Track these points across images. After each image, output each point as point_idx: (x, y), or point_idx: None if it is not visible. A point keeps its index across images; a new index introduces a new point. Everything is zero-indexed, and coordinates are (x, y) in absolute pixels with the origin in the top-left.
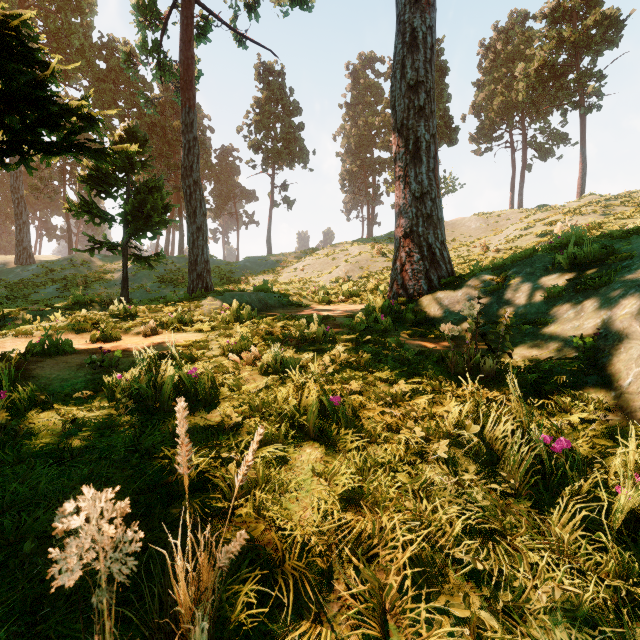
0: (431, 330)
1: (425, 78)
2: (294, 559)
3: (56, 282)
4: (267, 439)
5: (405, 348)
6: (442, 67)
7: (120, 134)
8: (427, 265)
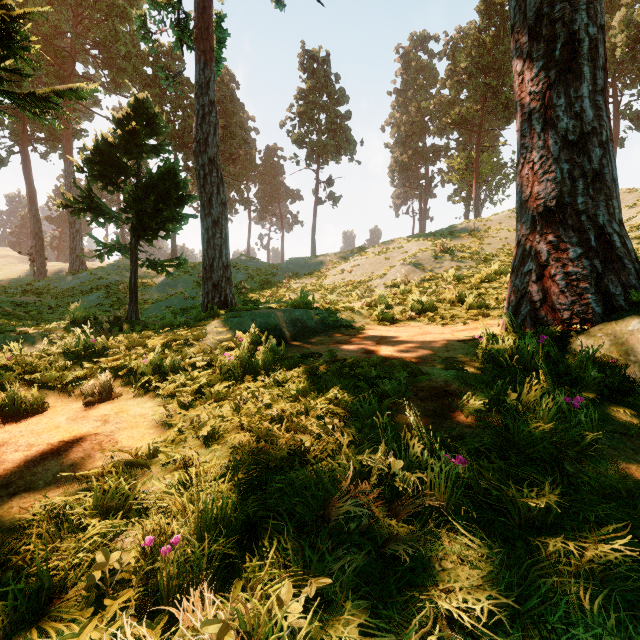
0: None
1: None
2: None
3: (100, 289)
4: None
5: None
6: None
7: (126, 110)
8: (598, 265)
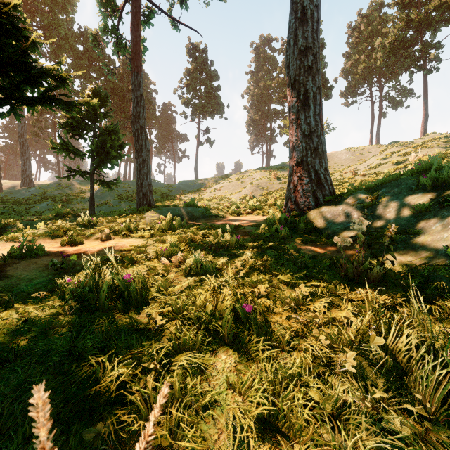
0: (319, 237)
1: (312, 44)
2: None
3: (48, 199)
4: (186, 345)
5: (300, 253)
6: (320, 43)
7: (88, 93)
8: (314, 186)
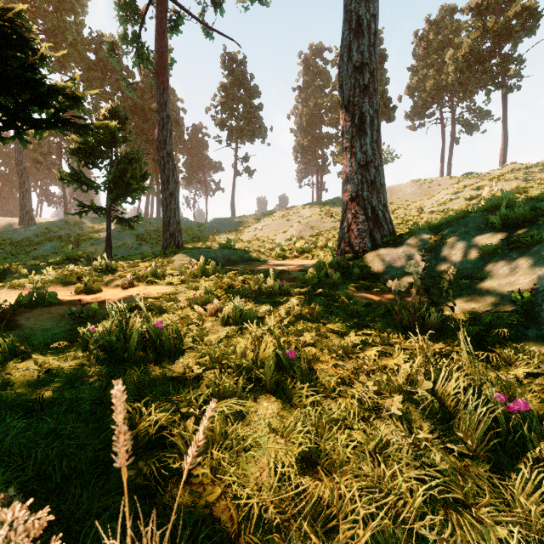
0: (375, 283)
1: (369, 60)
2: (250, 532)
3: (53, 240)
4: (226, 393)
5: (353, 300)
6: (381, 54)
7: (104, 113)
8: (371, 225)
